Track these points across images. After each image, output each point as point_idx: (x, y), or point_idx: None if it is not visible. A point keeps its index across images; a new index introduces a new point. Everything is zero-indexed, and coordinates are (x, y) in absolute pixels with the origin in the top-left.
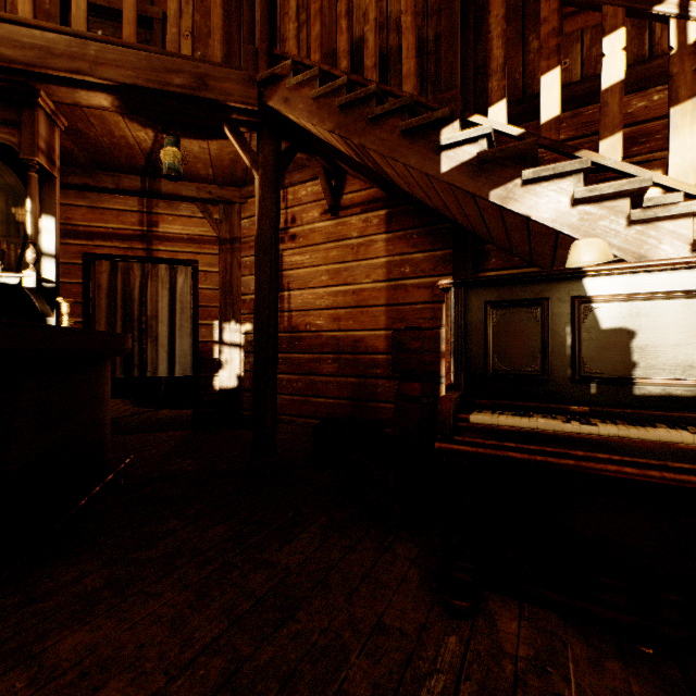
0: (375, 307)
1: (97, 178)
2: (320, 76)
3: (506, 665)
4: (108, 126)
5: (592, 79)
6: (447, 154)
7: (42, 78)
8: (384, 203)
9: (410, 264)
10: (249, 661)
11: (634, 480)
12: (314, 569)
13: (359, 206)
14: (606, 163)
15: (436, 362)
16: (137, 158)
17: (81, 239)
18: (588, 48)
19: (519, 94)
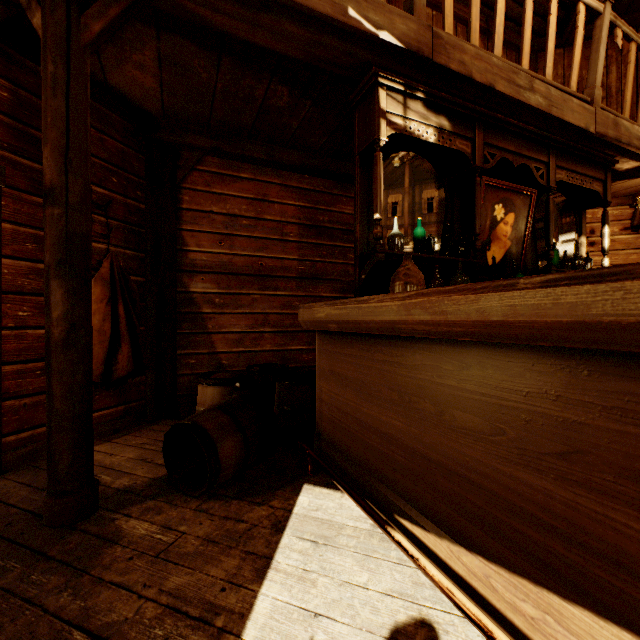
0: None
1: None
2: None
3: None
4: None
5: None
6: None
7: (623, 154)
8: None
9: None
10: None
11: None
12: None
13: None
14: None
15: None
16: None
17: None
18: None
19: None
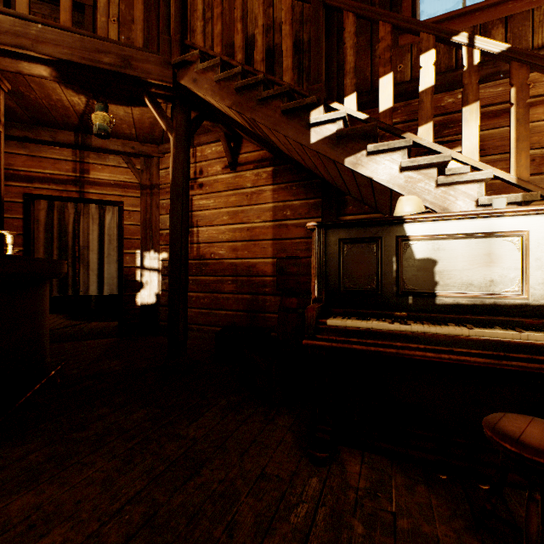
0: (264, 240)
1: (36, 132)
2: (221, 64)
3: (350, 494)
4: (46, 91)
5: (418, 80)
6: (315, 130)
7: None
8: (271, 162)
9: (290, 209)
10: (164, 506)
11: (436, 362)
12: (215, 438)
13: (252, 163)
14: (422, 143)
15: (308, 282)
16: (71, 117)
17: (21, 182)
18: (416, 57)
19: (368, 86)
